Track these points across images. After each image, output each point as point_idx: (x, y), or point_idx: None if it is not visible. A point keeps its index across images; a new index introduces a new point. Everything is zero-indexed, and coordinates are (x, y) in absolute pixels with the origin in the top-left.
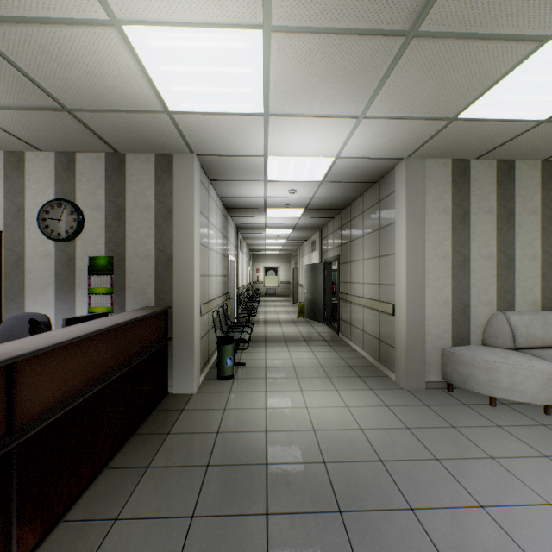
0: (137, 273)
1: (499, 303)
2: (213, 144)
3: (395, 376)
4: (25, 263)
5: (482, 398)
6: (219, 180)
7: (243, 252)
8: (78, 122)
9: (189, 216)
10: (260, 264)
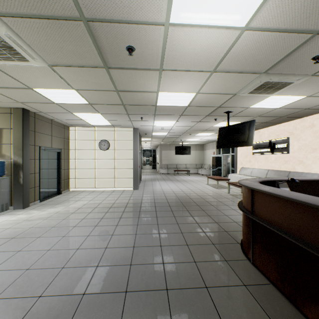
0: None
1: None
2: None
3: None
4: None
5: None
6: None
7: None
8: None
9: None
10: None
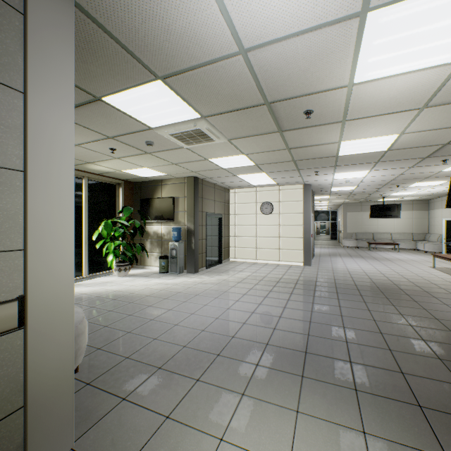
0: None
1: None
2: None
3: None
4: None
5: None
6: None
7: None
8: None
9: None
10: None
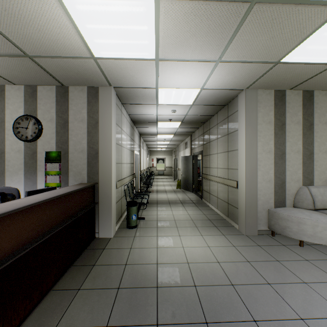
0: (76, 162)
1: (304, 180)
2: (123, 80)
3: (238, 226)
4: (5, 155)
5: (294, 240)
6: (128, 104)
7: (144, 149)
8: (36, 64)
9: (108, 125)
10: (154, 156)
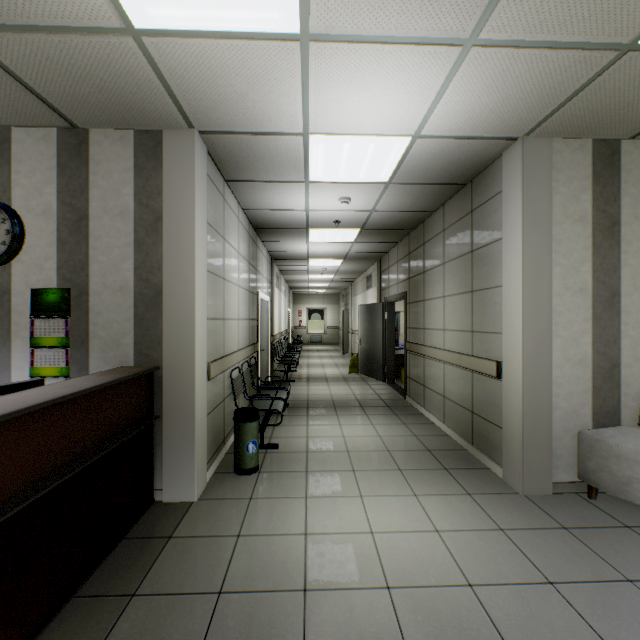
0: (107, 315)
1: None
2: (221, 109)
3: (502, 470)
4: None
5: None
6: (240, 181)
7: (281, 290)
8: None
9: (187, 226)
10: (303, 305)
